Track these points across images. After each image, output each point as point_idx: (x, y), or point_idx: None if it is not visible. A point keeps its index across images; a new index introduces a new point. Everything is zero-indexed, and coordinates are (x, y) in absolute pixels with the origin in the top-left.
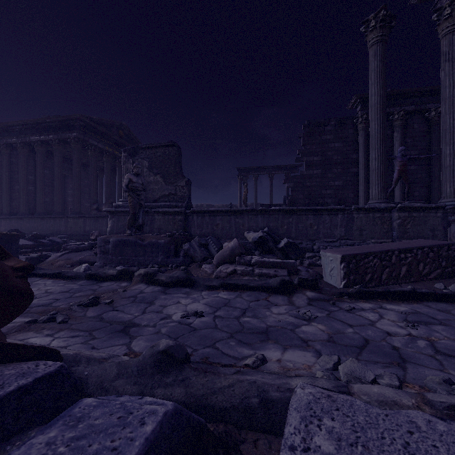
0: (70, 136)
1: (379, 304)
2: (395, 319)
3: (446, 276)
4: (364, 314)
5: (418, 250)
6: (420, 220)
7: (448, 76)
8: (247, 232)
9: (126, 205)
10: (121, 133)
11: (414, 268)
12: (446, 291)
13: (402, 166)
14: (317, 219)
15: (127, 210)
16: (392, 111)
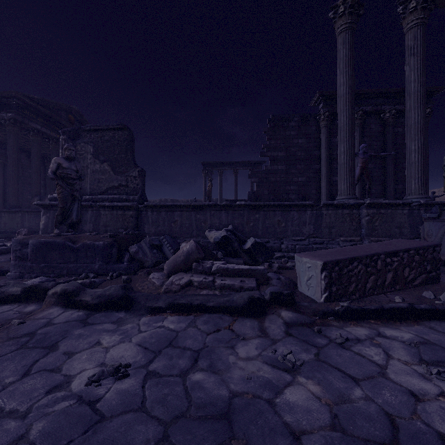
0: (4, 116)
1: (375, 328)
2: (407, 359)
3: (430, 282)
4: (364, 351)
5: (404, 253)
6: (388, 217)
7: (413, 70)
8: (209, 230)
9: None
10: (71, 118)
11: (400, 274)
12: (439, 302)
13: (363, 163)
14: (285, 215)
15: None
16: None
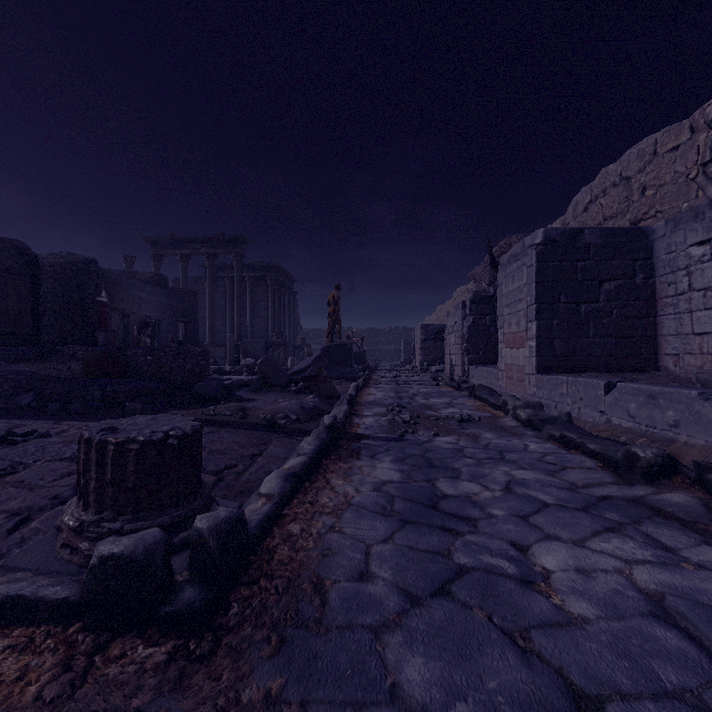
0: None
1: None
2: None
3: None
4: None
5: None
6: None
7: None
8: None
9: None
10: None
11: None
12: None
13: None
14: None
15: None
16: (224, 276)
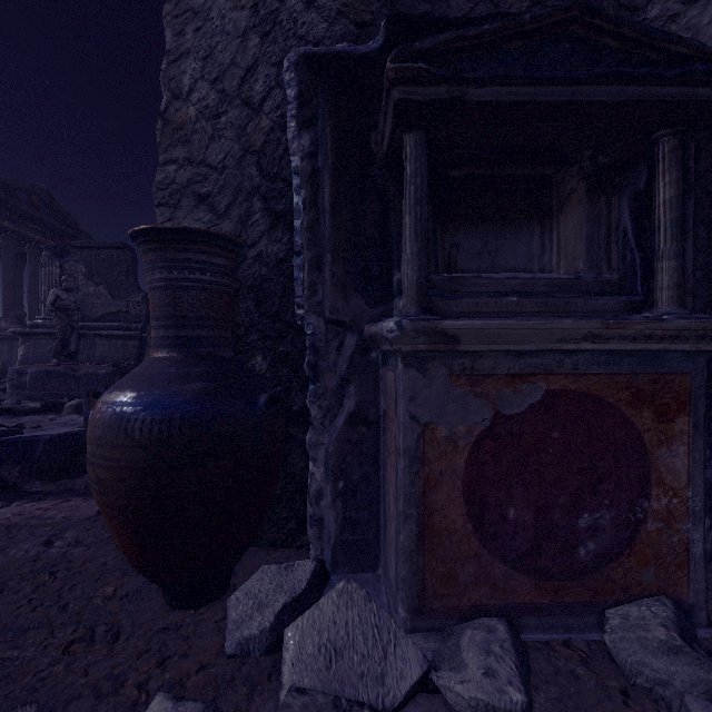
0: None
1: None
2: None
3: None
4: None
5: None
6: None
7: None
8: None
9: (49, 325)
10: (35, 200)
11: None
12: None
13: None
14: None
15: (52, 331)
16: None
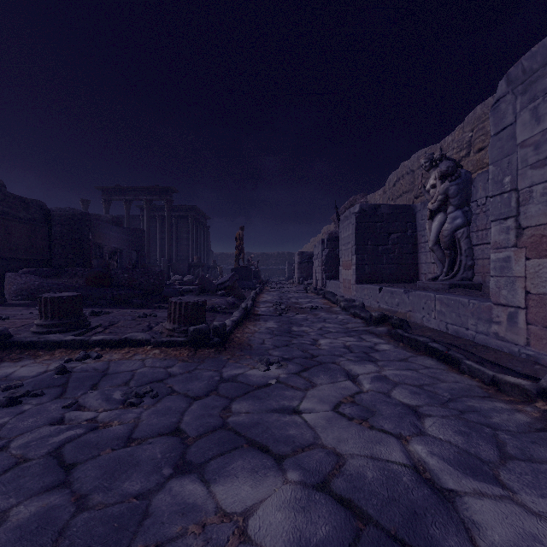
0: None
1: None
2: None
3: None
4: None
5: None
6: None
7: None
8: None
9: None
10: None
11: None
12: None
13: None
14: None
15: None
16: (155, 215)
